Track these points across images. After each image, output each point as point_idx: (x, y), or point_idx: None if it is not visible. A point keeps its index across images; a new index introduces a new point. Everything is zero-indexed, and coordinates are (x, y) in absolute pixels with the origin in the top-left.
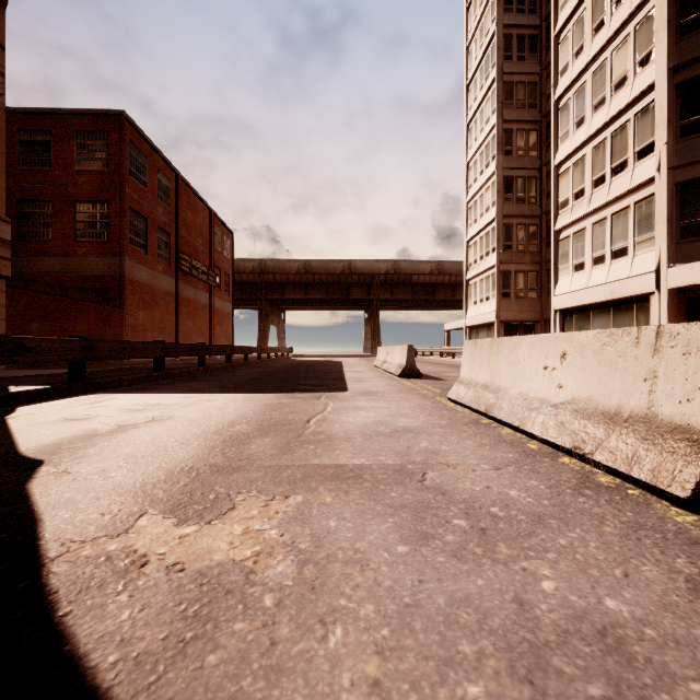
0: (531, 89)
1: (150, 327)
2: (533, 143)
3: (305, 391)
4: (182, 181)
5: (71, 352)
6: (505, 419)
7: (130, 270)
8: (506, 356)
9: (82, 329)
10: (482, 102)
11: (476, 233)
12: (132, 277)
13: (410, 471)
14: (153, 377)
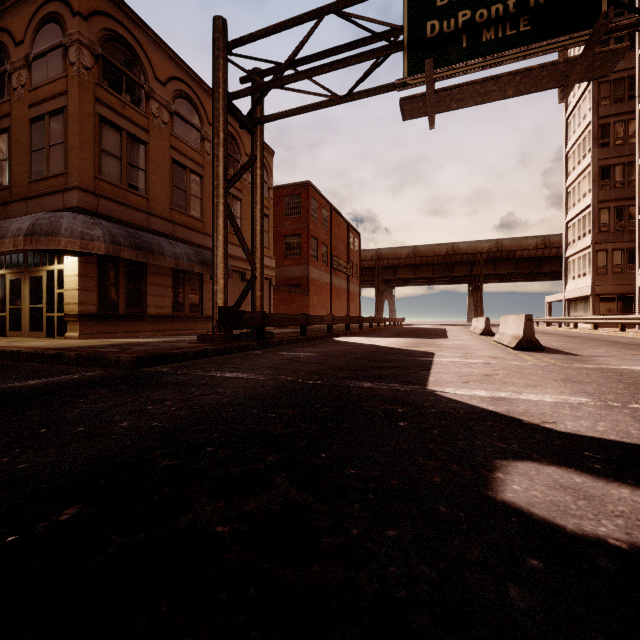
0: (630, 82)
1: (319, 306)
2: (633, 131)
3: (428, 338)
4: (333, 209)
5: (330, 321)
6: (501, 342)
7: (311, 273)
8: (507, 322)
9: (295, 309)
10: (580, 100)
11: (574, 216)
12: (312, 276)
13: (461, 347)
14: (347, 333)
